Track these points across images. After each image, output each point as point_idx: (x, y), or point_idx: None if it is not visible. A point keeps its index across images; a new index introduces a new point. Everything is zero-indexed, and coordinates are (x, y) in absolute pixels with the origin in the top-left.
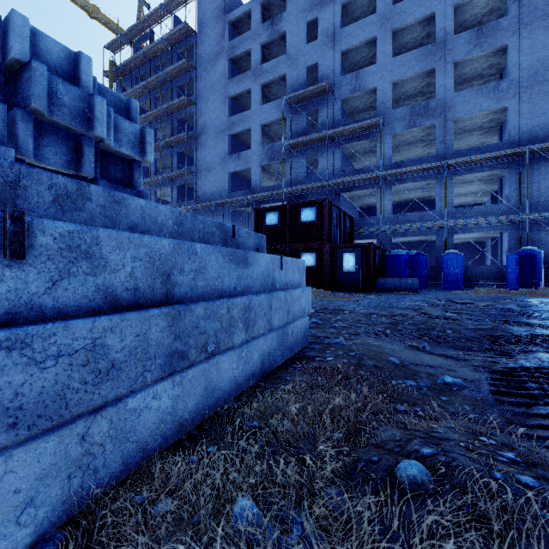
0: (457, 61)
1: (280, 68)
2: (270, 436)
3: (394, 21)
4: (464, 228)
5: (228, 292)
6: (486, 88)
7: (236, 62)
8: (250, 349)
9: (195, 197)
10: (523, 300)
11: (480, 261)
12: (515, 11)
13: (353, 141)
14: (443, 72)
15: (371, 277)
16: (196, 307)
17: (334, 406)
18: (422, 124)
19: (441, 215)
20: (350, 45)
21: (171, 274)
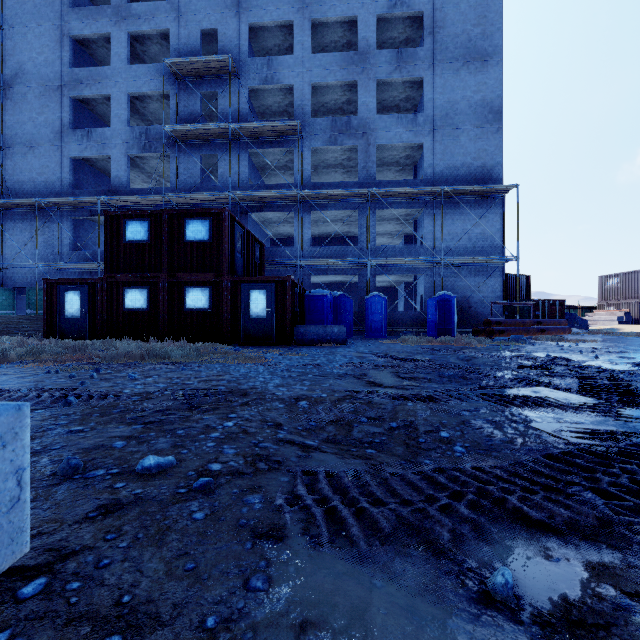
0: (379, 80)
1: (161, 18)
2: None
3: (313, 9)
4: (385, 269)
5: None
6: (406, 118)
7: None
8: None
9: None
10: (460, 351)
11: (394, 306)
12: (430, 44)
13: (265, 147)
14: (366, 88)
15: (289, 324)
16: None
17: None
18: (344, 143)
19: (363, 252)
20: (261, 19)
21: None
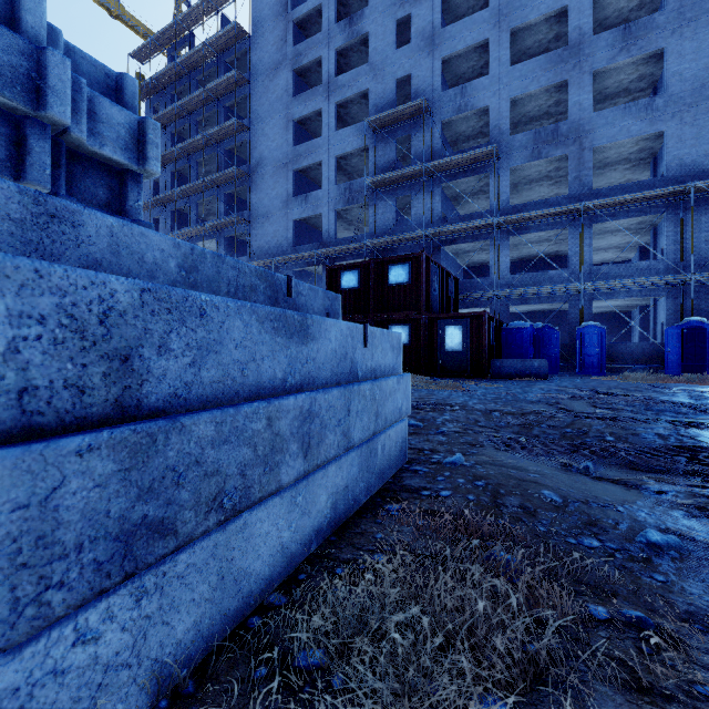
0: (597, 70)
1: (361, 81)
2: (348, 704)
3: (512, 17)
4: (606, 293)
5: (270, 389)
6: (636, 106)
7: (302, 74)
8: (313, 487)
9: (248, 253)
10: (696, 390)
11: (625, 337)
12: (674, 3)
13: (458, 178)
14: (578, 85)
15: (484, 358)
16: (195, 423)
17: (474, 614)
18: (550, 155)
19: (575, 276)
20: (454, 50)
21: (134, 356)
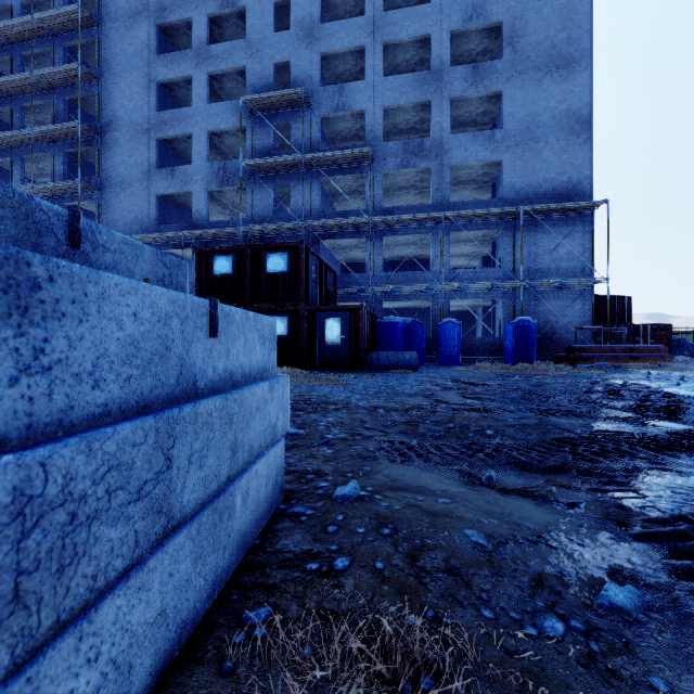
0: (453, 98)
1: (237, 56)
2: None
3: (385, 31)
4: (460, 294)
5: None
6: (482, 136)
7: (168, 32)
8: None
9: None
10: (532, 378)
11: (471, 332)
12: (509, 56)
13: (336, 175)
14: (439, 107)
15: (362, 351)
16: None
17: None
18: (416, 166)
19: (437, 277)
20: (332, 48)
21: None
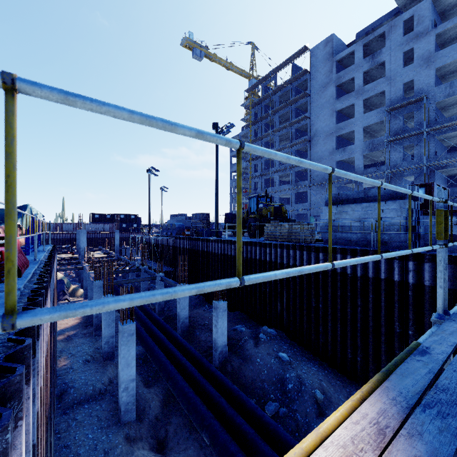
0: None
1: (380, 87)
2: None
3: None
4: None
5: None
6: None
7: (340, 85)
8: None
9: (308, 179)
10: None
11: None
12: None
13: (447, 133)
14: None
15: None
16: None
17: None
18: None
19: None
20: (444, 63)
21: None
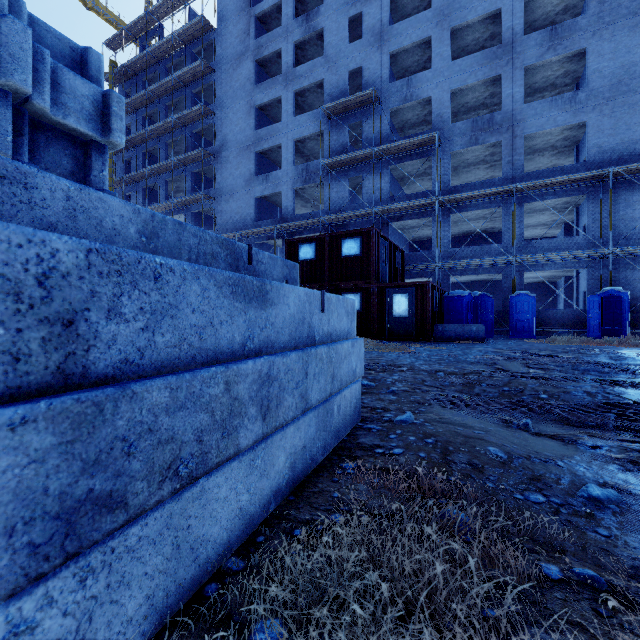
0: (527, 66)
1: (317, 72)
2: None
3: (452, 17)
4: (535, 265)
5: (229, 353)
6: (561, 99)
7: (263, 64)
8: (271, 449)
9: (214, 227)
10: (615, 352)
11: (551, 304)
12: (595, 8)
13: (404, 161)
14: (511, 79)
15: (428, 323)
16: (147, 389)
17: (433, 578)
18: (486, 141)
19: (508, 250)
20: (400, 45)
21: (79, 320)
